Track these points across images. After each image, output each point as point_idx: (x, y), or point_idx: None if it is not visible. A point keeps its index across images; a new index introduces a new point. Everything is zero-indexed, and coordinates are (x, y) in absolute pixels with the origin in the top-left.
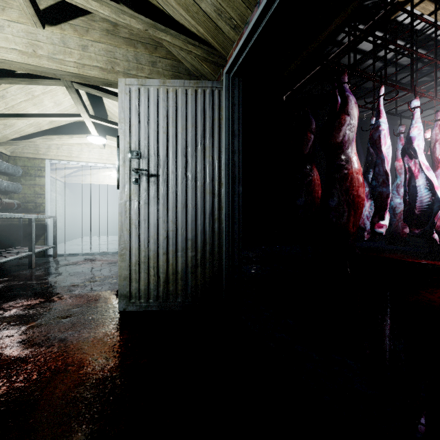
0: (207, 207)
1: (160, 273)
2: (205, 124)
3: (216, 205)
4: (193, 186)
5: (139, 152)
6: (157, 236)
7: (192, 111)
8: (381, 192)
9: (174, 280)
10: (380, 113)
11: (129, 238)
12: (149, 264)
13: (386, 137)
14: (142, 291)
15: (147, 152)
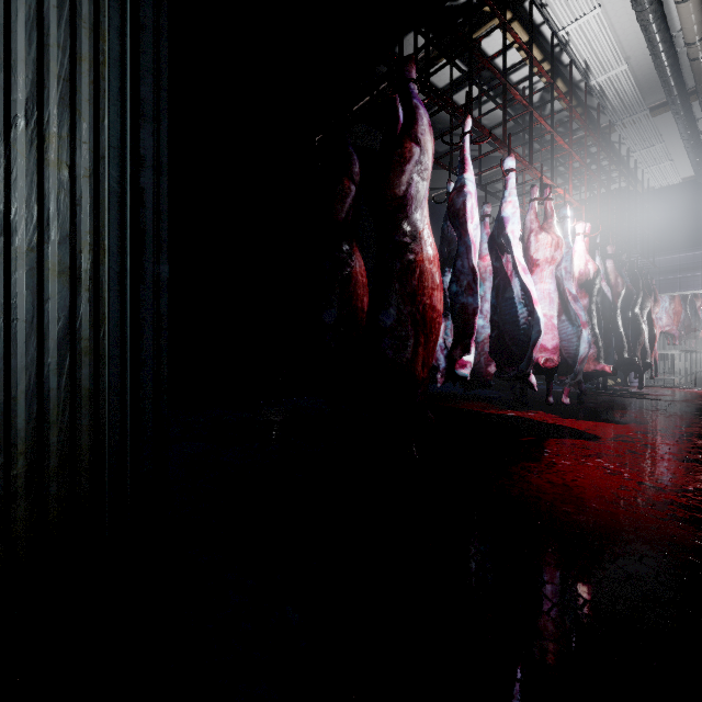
0: (51, 315)
1: None
2: (43, 65)
3: (84, 310)
4: None
5: None
6: None
7: None
8: (468, 303)
9: None
10: (466, 162)
11: None
12: None
13: (474, 207)
14: None
15: None
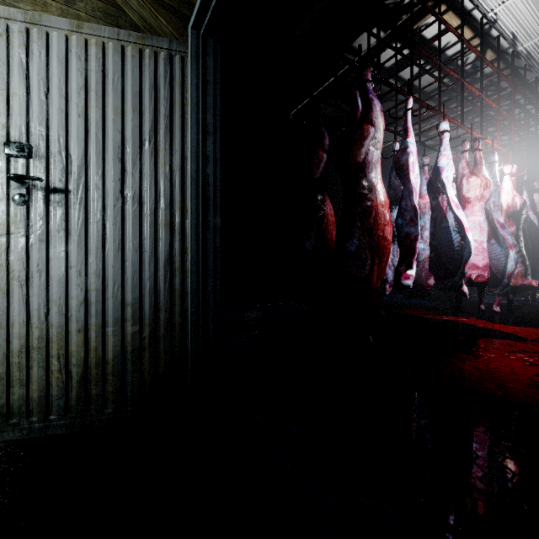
0: (161, 249)
1: (72, 367)
2: (157, 110)
3: (177, 246)
4: (136, 213)
5: (26, 146)
6: (65, 299)
7: (134, 84)
8: (410, 234)
9: (100, 376)
10: (408, 131)
11: (6, 306)
12: (49, 351)
13: (415, 163)
14: (34, 402)
15: (45, 148)
